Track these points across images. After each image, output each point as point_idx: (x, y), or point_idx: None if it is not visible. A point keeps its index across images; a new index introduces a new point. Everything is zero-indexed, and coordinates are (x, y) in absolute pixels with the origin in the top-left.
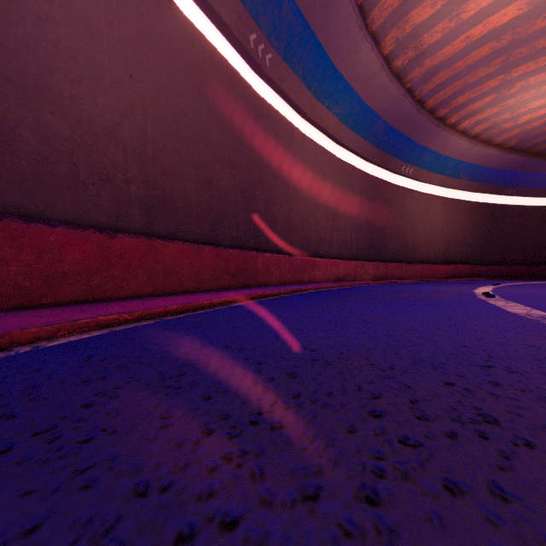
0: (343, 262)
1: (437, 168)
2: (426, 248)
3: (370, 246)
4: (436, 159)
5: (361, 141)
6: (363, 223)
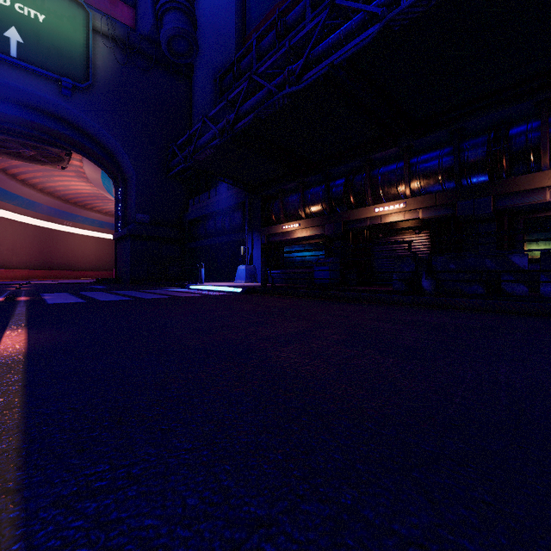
0: (19, 270)
1: (89, 223)
2: (84, 263)
3: (41, 262)
4: (87, 219)
5: (32, 212)
6: (35, 251)
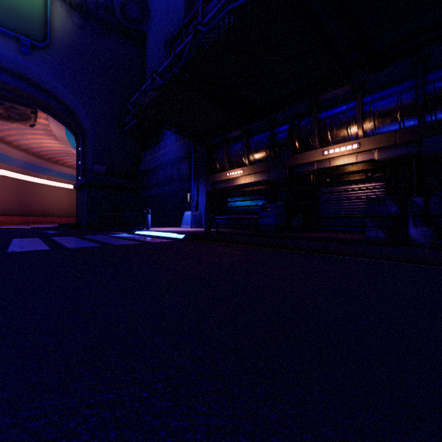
0: None
1: (61, 176)
2: (57, 210)
3: (19, 209)
4: (59, 173)
5: (10, 166)
6: (13, 200)
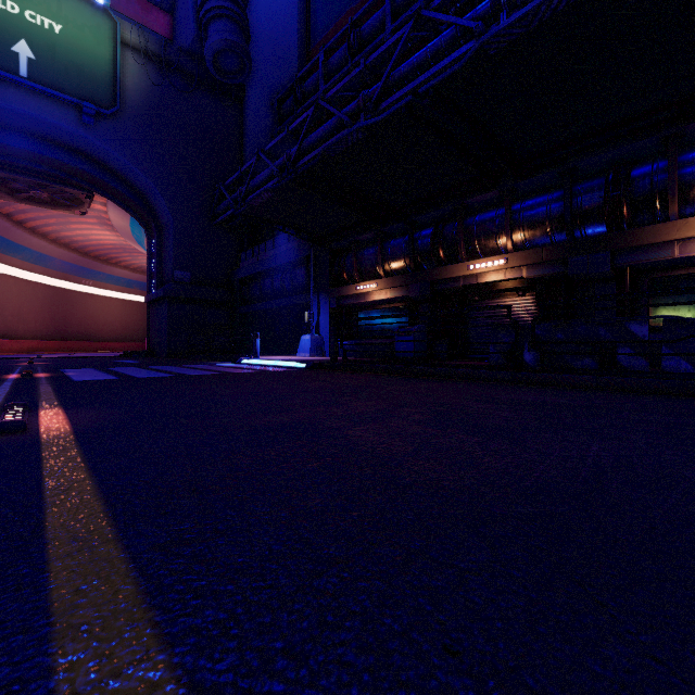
0: (27, 341)
1: (113, 282)
2: (107, 332)
3: (54, 330)
4: (111, 277)
5: (43, 269)
6: (47, 317)
